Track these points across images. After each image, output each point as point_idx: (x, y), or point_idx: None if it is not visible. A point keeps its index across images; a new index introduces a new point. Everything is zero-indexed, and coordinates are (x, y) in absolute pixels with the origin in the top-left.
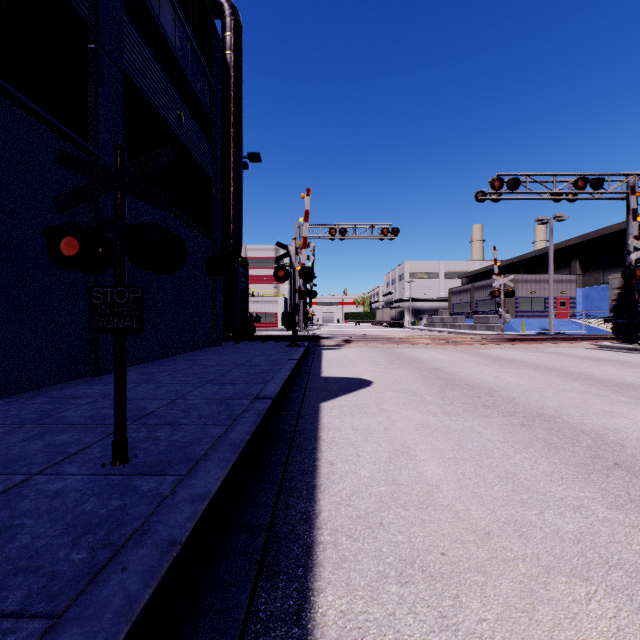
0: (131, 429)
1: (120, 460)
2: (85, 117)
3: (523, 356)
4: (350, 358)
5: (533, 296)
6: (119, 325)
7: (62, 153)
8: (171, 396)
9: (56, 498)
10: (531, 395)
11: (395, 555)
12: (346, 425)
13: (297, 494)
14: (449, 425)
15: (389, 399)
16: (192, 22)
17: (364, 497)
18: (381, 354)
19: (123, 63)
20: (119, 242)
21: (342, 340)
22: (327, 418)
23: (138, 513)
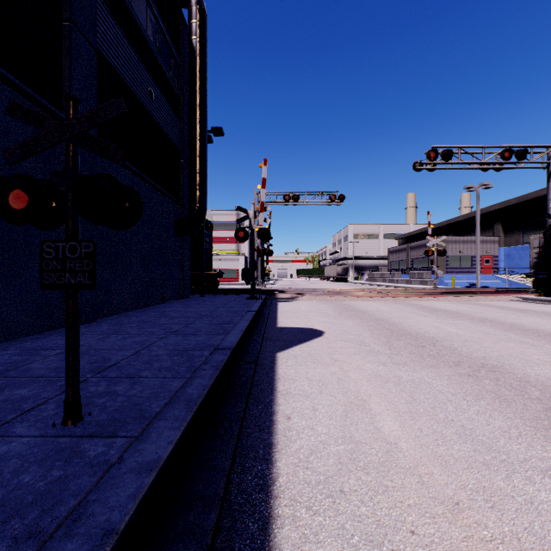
0: (91, 382)
1: (72, 419)
2: (60, 89)
3: (457, 308)
4: (302, 309)
5: (461, 255)
6: (71, 281)
7: (12, 104)
8: (136, 347)
9: None
10: (471, 345)
11: (360, 534)
12: (301, 376)
13: (253, 454)
14: (399, 376)
15: (340, 349)
16: (161, 9)
17: (322, 458)
18: (330, 306)
19: (96, 41)
20: (71, 195)
21: (295, 293)
22: (283, 368)
23: (78, 487)
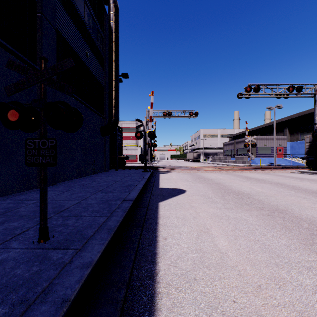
0: (54, 219)
1: (43, 239)
2: (35, 52)
3: (262, 177)
4: (174, 178)
5: (265, 146)
6: (42, 161)
7: (9, 61)
8: (79, 199)
9: (0, 265)
10: (270, 198)
11: (205, 302)
12: (173, 215)
13: (145, 259)
14: (228, 215)
15: (195, 200)
16: (93, 6)
17: (184, 261)
18: (189, 176)
19: (56, 24)
20: (42, 113)
21: (169, 168)
22: (162, 211)
23: (47, 276)
